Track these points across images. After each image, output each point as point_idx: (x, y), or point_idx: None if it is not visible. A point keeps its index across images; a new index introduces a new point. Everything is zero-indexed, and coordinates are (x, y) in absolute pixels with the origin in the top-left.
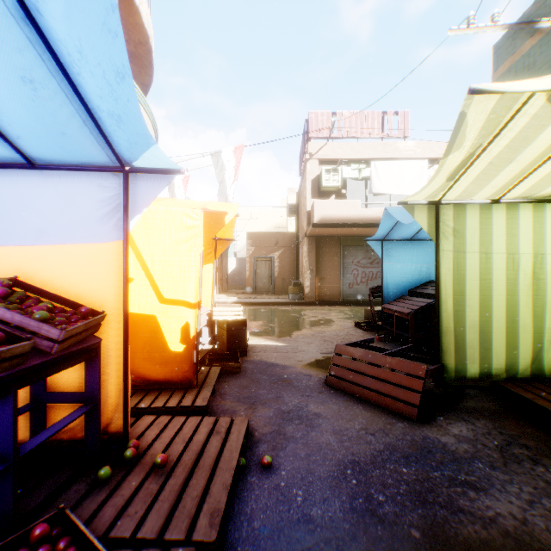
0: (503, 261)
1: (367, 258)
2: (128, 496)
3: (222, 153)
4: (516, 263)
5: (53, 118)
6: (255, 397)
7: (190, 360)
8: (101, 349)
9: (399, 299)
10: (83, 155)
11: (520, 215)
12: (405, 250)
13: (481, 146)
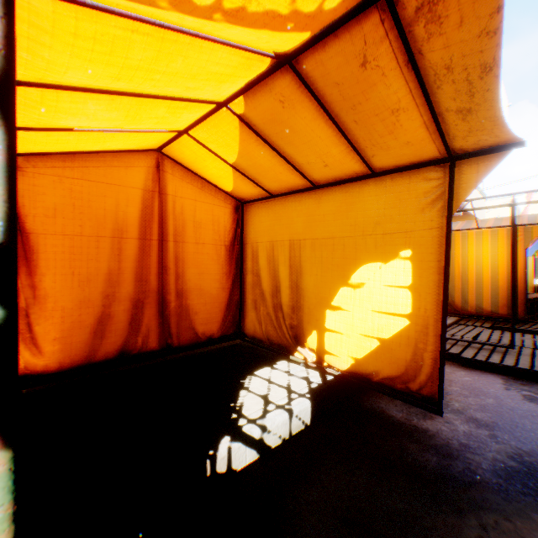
0: None
1: None
2: None
3: (516, 200)
4: None
5: None
6: None
7: None
8: None
9: None
10: None
11: None
12: None
13: None
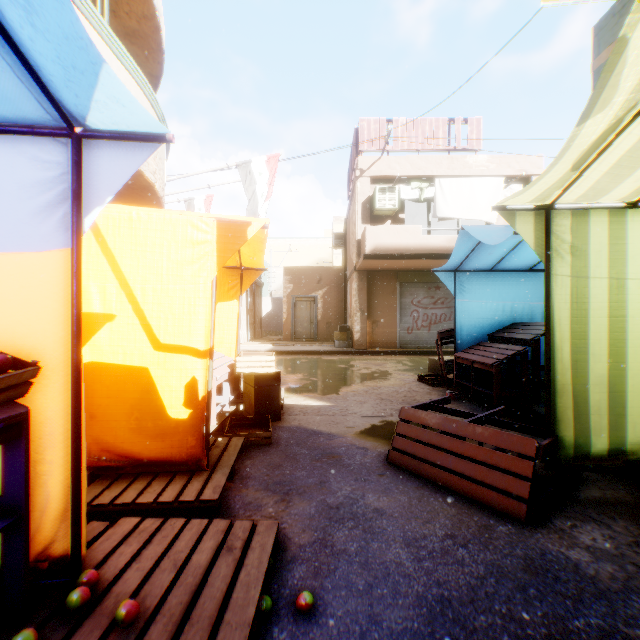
0: None
1: (429, 297)
2: None
3: (252, 164)
4: None
5: None
6: (290, 482)
7: (198, 430)
8: (29, 424)
9: (477, 345)
10: None
11: None
12: (484, 284)
13: (634, 109)
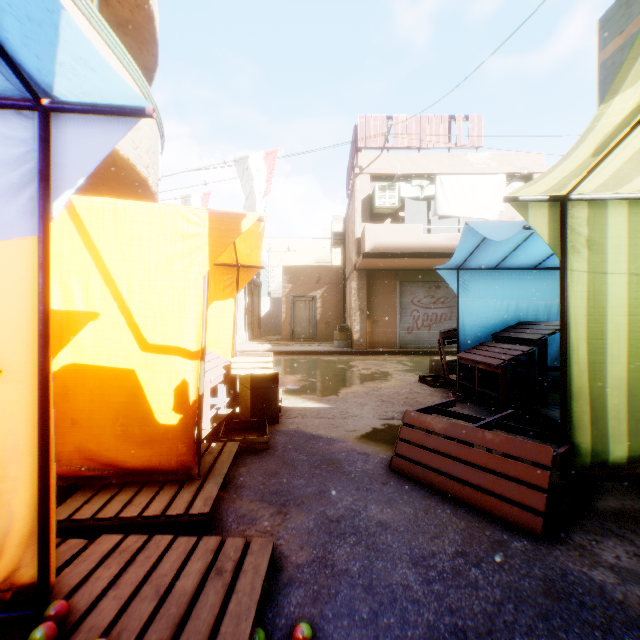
0: None
1: (429, 297)
2: None
3: (249, 160)
4: None
5: None
6: (287, 492)
7: (189, 437)
8: None
9: (481, 346)
10: None
11: None
12: (488, 283)
13: None
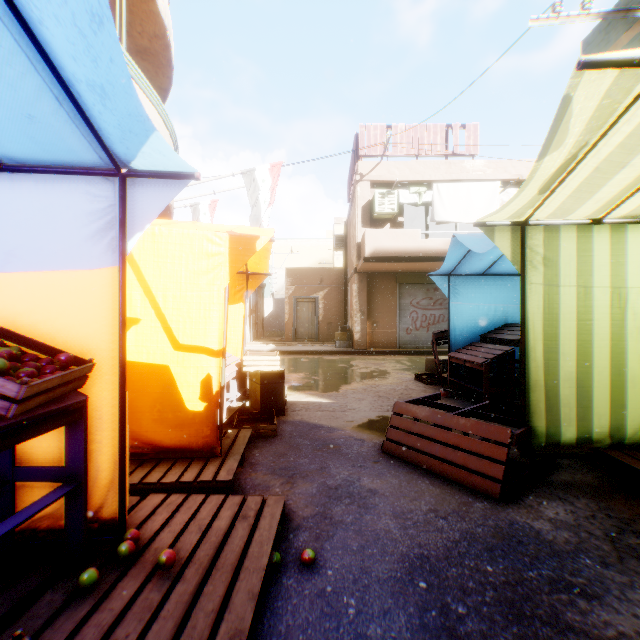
0: (606, 297)
1: (428, 299)
2: (119, 610)
3: (256, 172)
4: (622, 300)
5: (14, 93)
6: (294, 468)
7: (213, 421)
8: (87, 409)
9: (470, 346)
10: (63, 150)
11: (628, 239)
12: (477, 288)
13: (586, 146)
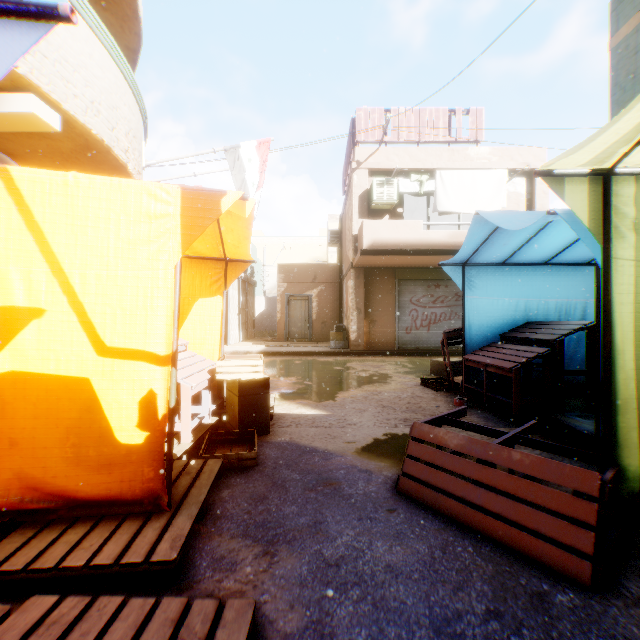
0: None
1: (428, 296)
2: None
3: (241, 149)
4: None
5: None
6: (276, 523)
7: (158, 458)
8: None
9: (489, 347)
10: None
11: None
12: (495, 279)
13: None
